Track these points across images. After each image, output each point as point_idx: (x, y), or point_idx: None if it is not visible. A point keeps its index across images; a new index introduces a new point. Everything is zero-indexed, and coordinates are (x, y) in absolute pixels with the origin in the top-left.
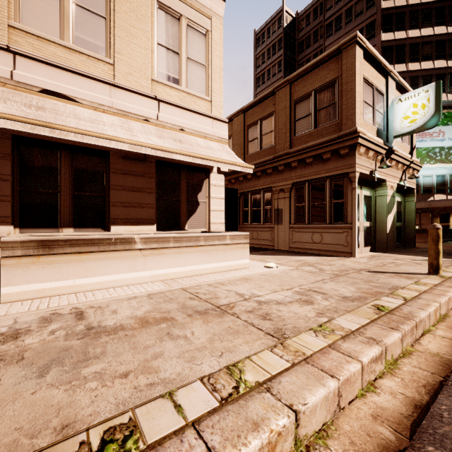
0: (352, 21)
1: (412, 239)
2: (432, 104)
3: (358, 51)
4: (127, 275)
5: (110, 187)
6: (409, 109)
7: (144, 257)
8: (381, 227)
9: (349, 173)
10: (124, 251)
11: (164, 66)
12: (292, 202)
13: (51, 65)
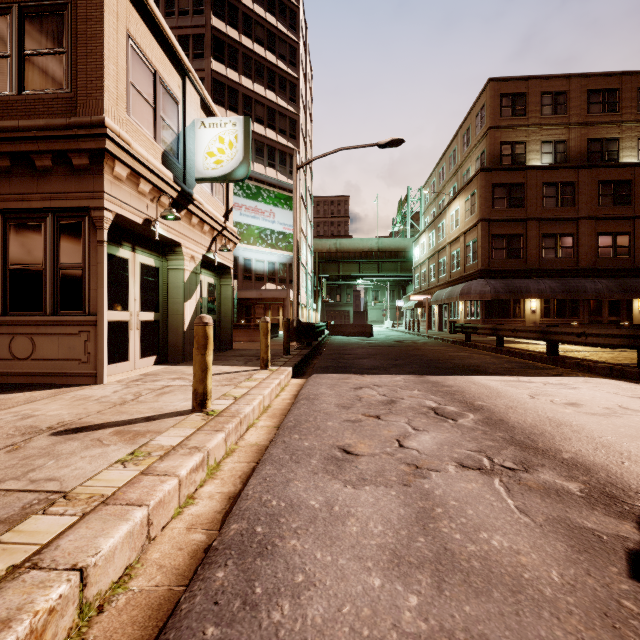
0: (175, 17)
1: (229, 337)
2: (241, 145)
3: None
4: None
5: None
6: (214, 143)
7: None
8: (175, 321)
9: (91, 209)
10: None
11: None
12: None
13: None
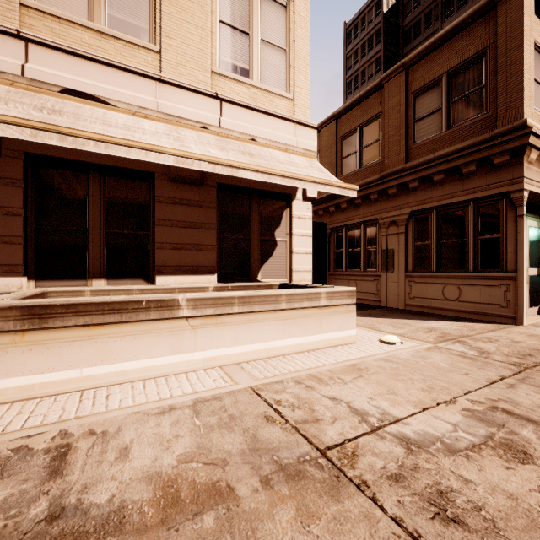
0: None
1: None
2: None
3: None
4: (166, 359)
5: (155, 222)
6: None
7: (193, 329)
8: None
9: (510, 192)
10: (162, 321)
11: (228, 53)
12: (410, 239)
13: (76, 55)
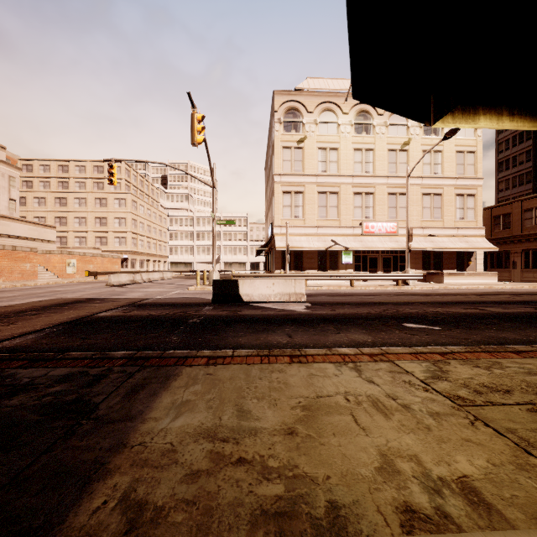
0: None
1: None
2: None
3: None
4: (463, 281)
5: (442, 258)
6: None
7: (466, 277)
8: None
9: None
10: (462, 276)
11: (458, 215)
12: (522, 258)
13: (430, 228)
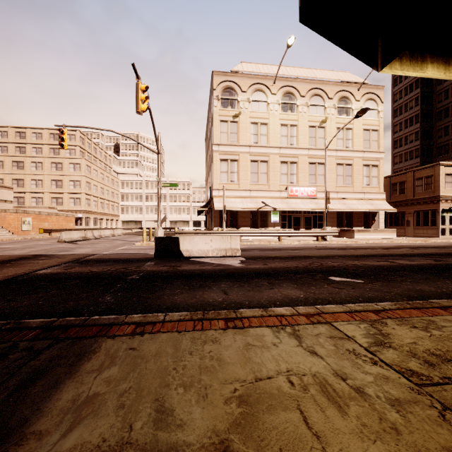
0: None
1: None
2: None
3: (441, 167)
4: (369, 236)
5: (353, 218)
6: None
7: (372, 233)
8: None
9: (437, 209)
10: (369, 232)
11: (365, 182)
12: (414, 218)
13: (343, 192)
